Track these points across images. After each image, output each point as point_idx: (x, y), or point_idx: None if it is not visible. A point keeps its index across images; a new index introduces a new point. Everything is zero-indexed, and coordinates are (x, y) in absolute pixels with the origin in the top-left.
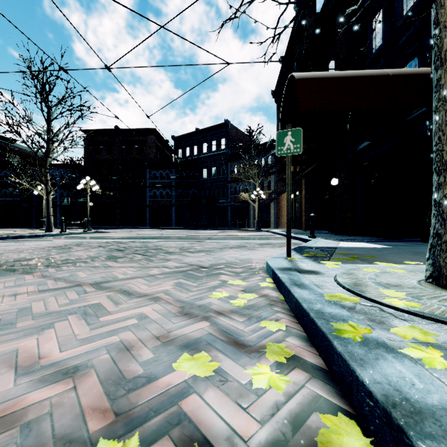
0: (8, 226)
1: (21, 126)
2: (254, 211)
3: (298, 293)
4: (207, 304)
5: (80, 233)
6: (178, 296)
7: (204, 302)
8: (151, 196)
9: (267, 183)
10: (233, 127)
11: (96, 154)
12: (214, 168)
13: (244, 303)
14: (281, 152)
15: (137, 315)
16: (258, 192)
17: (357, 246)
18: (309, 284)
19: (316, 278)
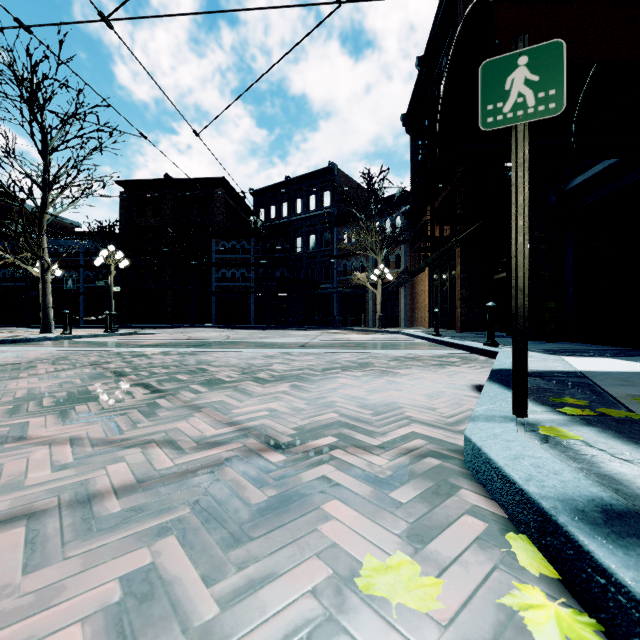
0: (8, 324)
1: None
2: (374, 302)
3: None
4: None
5: (96, 336)
6: None
7: None
8: (219, 279)
9: (395, 258)
10: (342, 174)
11: (138, 217)
12: (312, 237)
13: None
14: (497, 118)
15: None
16: (382, 271)
17: (625, 371)
18: None
19: None
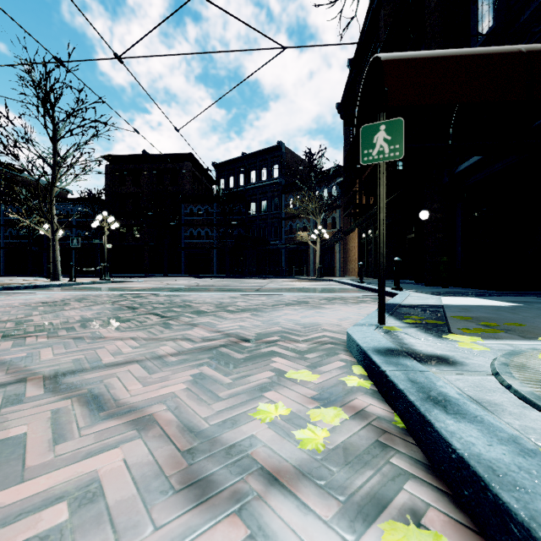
0: (13, 274)
1: (20, 147)
2: (314, 256)
3: (458, 437)
4: (246, 440)
5: (94, 283)
6: (190, 413)
7: (239, 435)
8: (187, 237)
9: (331, 220)
10: (288, 151)
11: (120, 186)
12: (264, 202)
13: (324, 439)
14: (369, 158)
15: (80, 483)
16: (320, 231)
17: (472, 304)
18: (460, 400)
19: (460, 377)
